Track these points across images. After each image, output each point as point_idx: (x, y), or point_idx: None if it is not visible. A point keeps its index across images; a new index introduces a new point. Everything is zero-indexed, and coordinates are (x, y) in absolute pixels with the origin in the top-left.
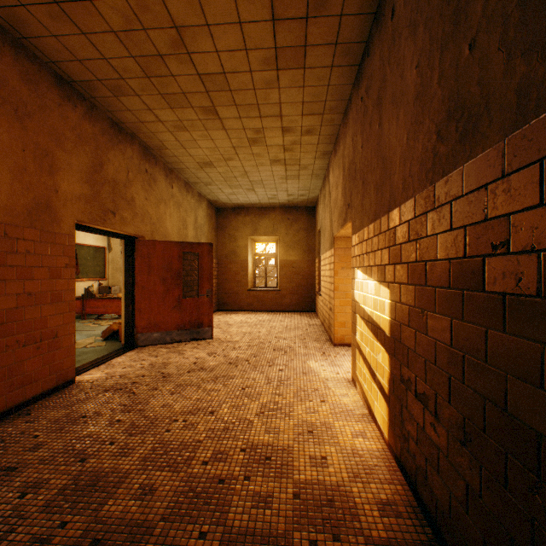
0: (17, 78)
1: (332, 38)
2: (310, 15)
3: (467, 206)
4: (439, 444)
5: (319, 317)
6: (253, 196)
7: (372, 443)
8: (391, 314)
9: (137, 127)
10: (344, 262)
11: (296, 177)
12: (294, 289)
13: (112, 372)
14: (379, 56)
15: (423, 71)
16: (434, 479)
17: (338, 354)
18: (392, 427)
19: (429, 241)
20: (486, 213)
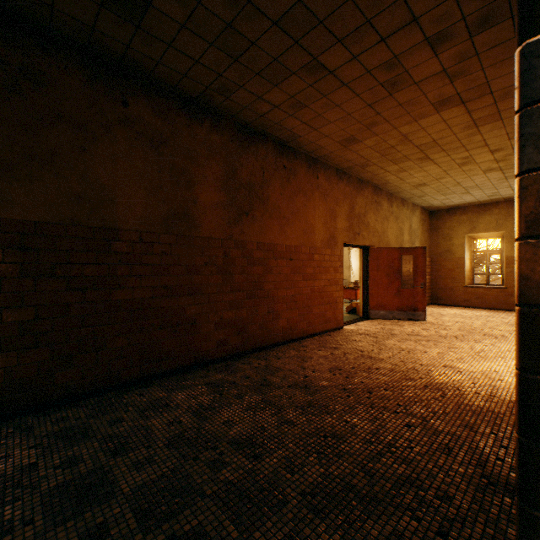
0: (324, 181)
1: None
2: (497, 101)
3: None
4: None
5: None
6: (469, 197)
7: None
8: None
9: (371, 178)
10: None
11: None
12: None
13: (359, 328)
14: None
15: None
16: None
17: None
18: None
19: None
20: None
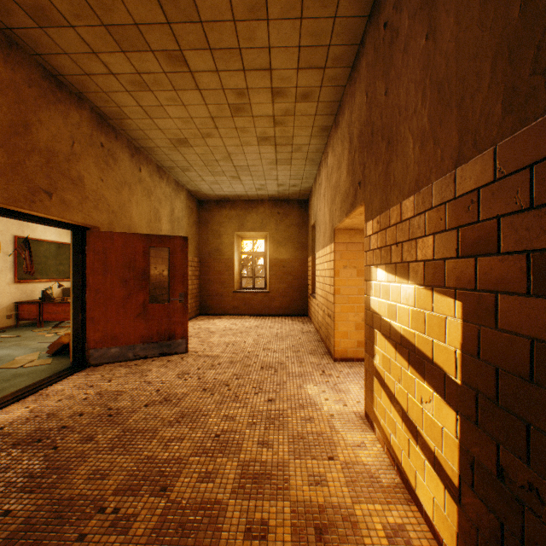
0: None
1: None
2: None
3: None
4: None
5: (313, 323)
6: (239, 186)
7: None
8: (463, 344)
9: (83, 83)
10: (346, 259)
11: (288, 161)
12: (285, 291)
13: (39, 408)
14: None
15: None
16: None
17: (341, 373)
18: None
19: None
20: None
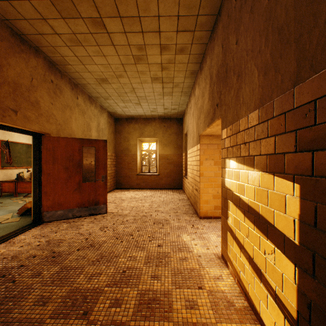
0: None
1: None
2: None
3: None
4: None
5: (186, 193)
6: (140, 109)
7: None
8: (301, 216)
9: (38, 40)
10: (207, 154)
11: (170, 93)
12: (168, 174)
13: (7, 252)
14: None
15: None
16: None
17: (204, 226)
18: None
19: None
20: None
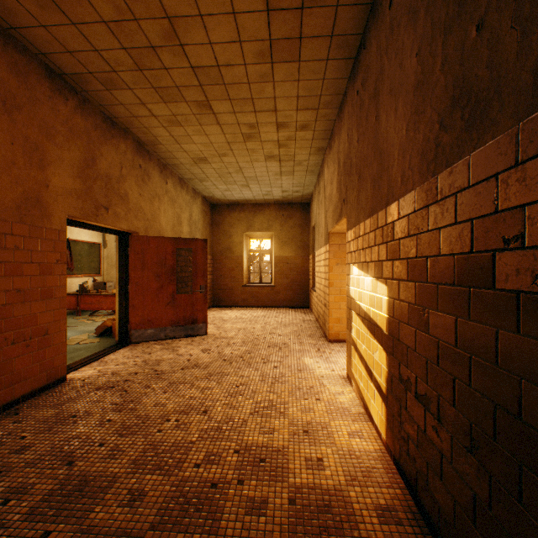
0: (5, 70)
1: (327, 30)
2: (305, 6)
3: (475, 198)
4: (442, 449)
5: (313, 313)
6: (248, 192)
7: (369, 443)
8: (389, 311)
9: (131, 122)
10: (338, 258)
11: (291, 173)
12: (289, 285)
13: (104, 369)
14: (376, 47)
15: (424, 58)
16: (437, 486)
17: (333, 350)
18: (390, 428)
19: (431, 235)
20: (497, 205)
